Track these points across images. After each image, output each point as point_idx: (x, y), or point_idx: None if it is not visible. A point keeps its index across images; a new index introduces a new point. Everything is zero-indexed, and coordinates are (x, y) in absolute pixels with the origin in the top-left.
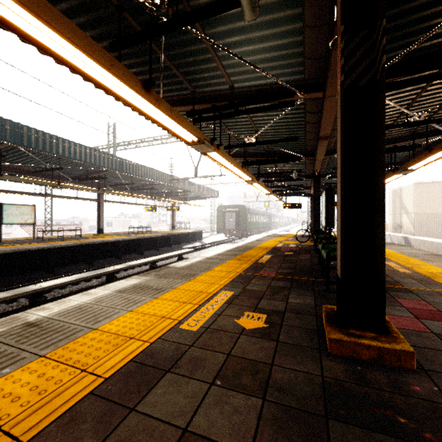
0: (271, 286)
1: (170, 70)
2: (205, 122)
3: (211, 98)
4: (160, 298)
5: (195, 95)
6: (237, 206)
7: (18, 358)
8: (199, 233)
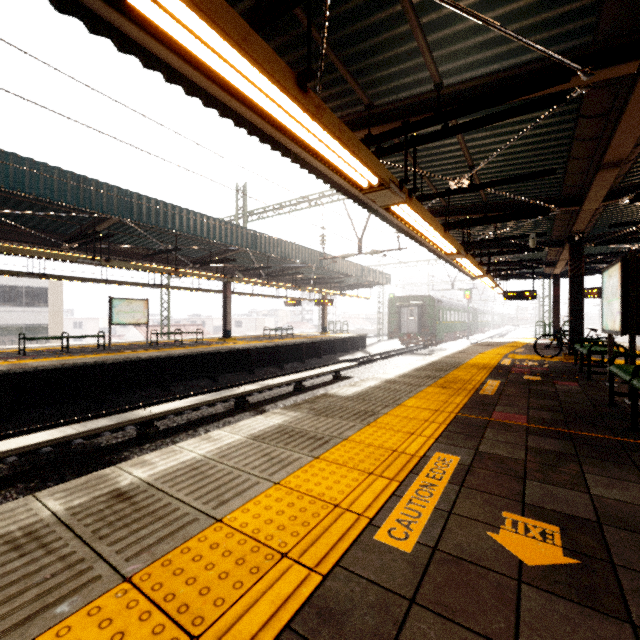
0: (532, 448)
1: (332, 71)
2: (382, 161)
3: (399, 112)
4: (324, 457)
5: (372, 111)
6: (421, 298)
7: (88, 577)
8: (362, 338)
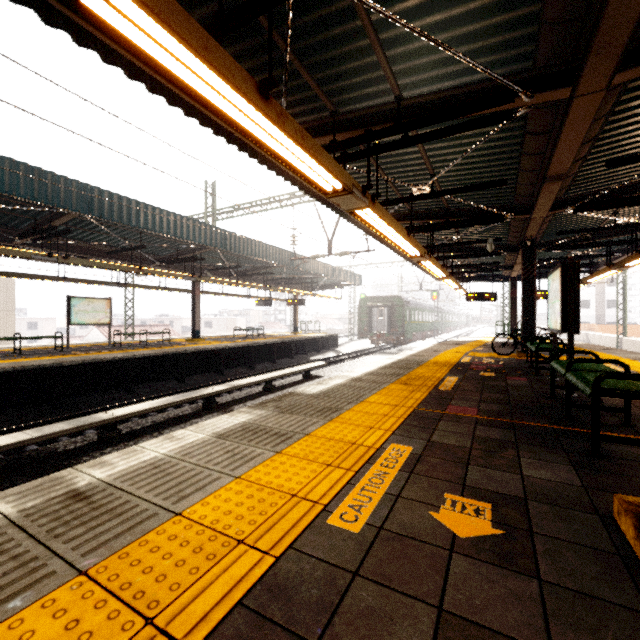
0: (478, 437)
1: (298, 77)
2: (349, 165)
3: (363, 120)
4: (286, 452)
5: (337, 118)
6: (390, 298)
7: (42, 573)
8: (334, 337)
